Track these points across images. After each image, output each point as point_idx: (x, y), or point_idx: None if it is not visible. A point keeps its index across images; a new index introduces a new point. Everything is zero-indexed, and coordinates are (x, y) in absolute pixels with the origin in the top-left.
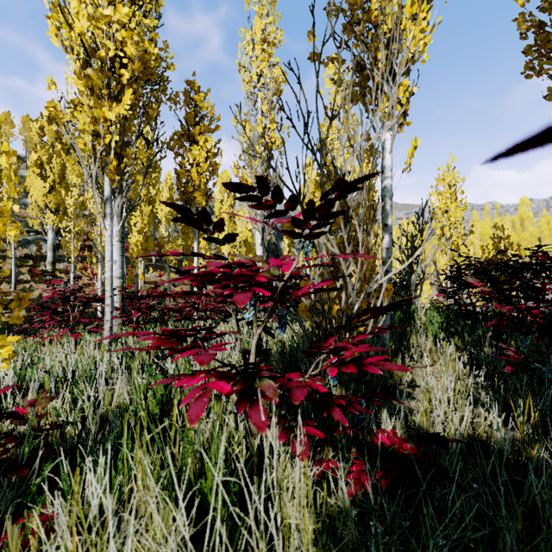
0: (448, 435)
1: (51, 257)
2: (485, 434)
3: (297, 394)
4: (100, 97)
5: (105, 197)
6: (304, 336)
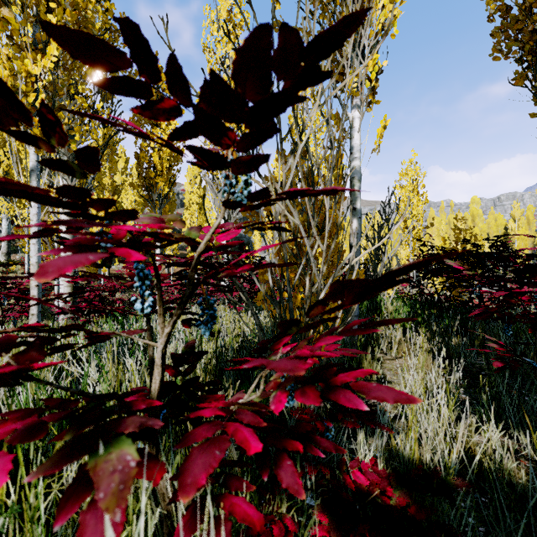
0: (450, 471)
1: (5, 247)
2: (477, 448)
3: (195, 468)
4: (22, 47)
5: (30, 167)
6: (259, 332)
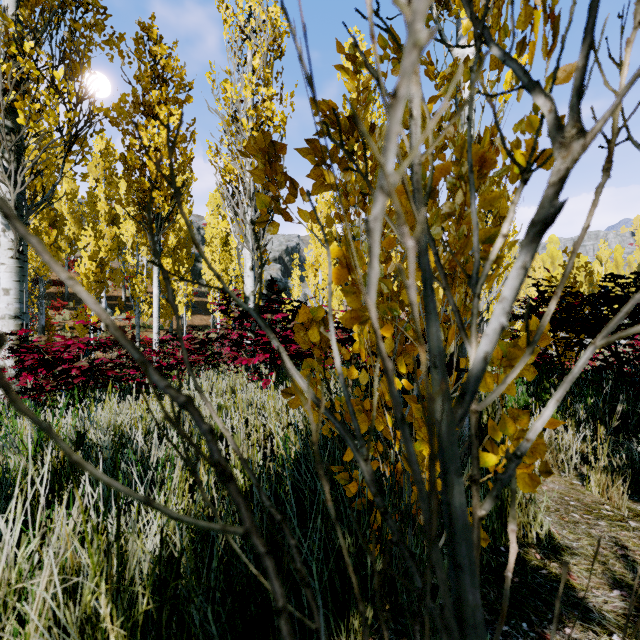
0: None
1: None
2: None
3: None
4: None
5: None
6: None
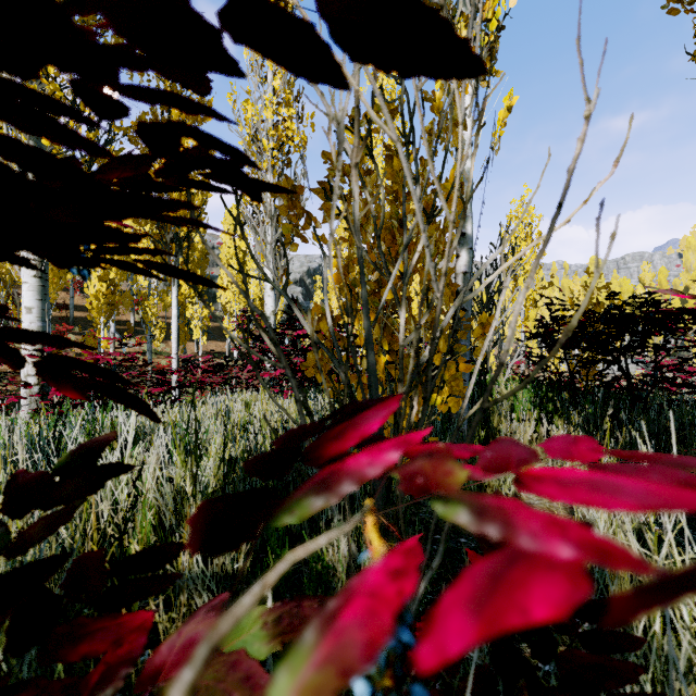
0: None
1: None
2: None
3: None
4: None
5: None
6: (301, 416)
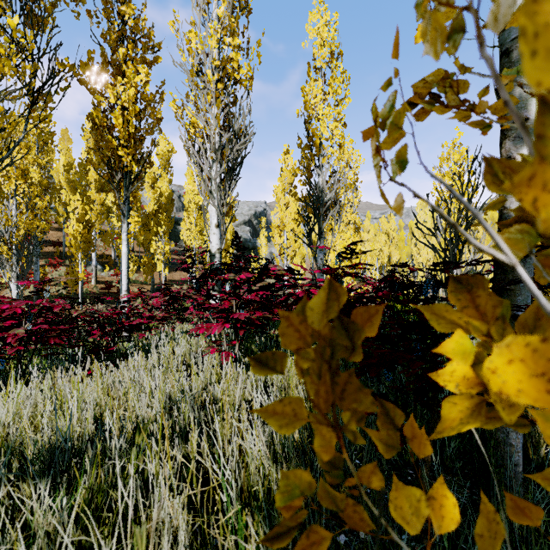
0: None
1: None
2: None
3: None
4: None
5: None
6: None
